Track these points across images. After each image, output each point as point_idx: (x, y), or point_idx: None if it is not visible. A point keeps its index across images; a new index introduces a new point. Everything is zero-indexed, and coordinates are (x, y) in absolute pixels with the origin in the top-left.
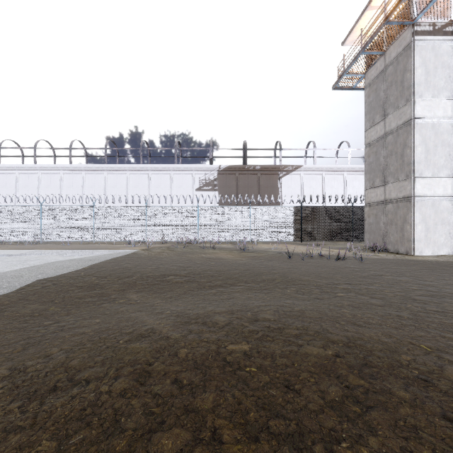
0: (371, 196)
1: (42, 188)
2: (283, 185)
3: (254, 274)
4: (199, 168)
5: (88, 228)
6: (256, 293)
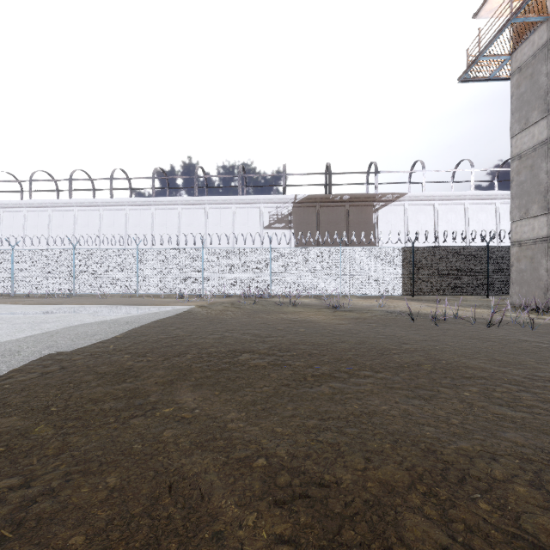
0: (522, 231)
1: (78, 228)
2: (380, 219)
3: (377, 353)
4: (269, 200)
5: (130, 277)
6: (410, 399)
